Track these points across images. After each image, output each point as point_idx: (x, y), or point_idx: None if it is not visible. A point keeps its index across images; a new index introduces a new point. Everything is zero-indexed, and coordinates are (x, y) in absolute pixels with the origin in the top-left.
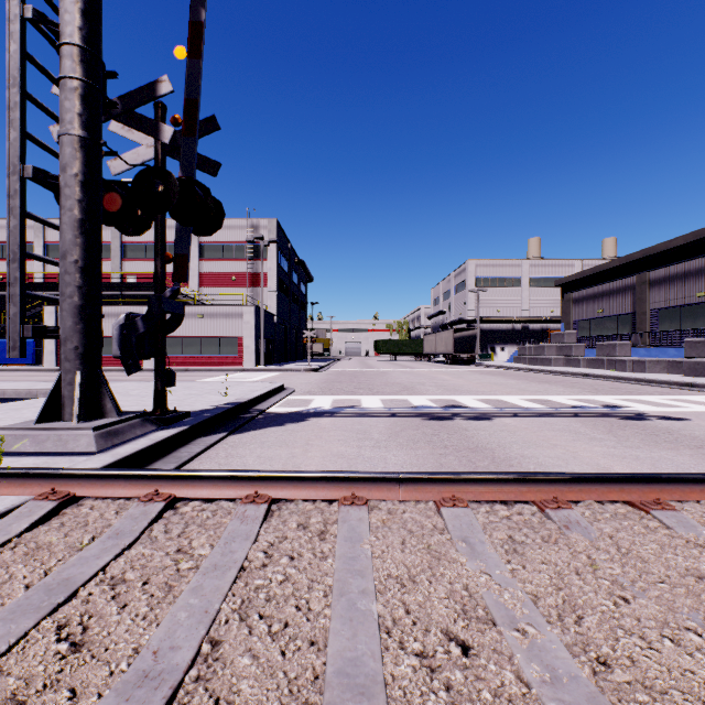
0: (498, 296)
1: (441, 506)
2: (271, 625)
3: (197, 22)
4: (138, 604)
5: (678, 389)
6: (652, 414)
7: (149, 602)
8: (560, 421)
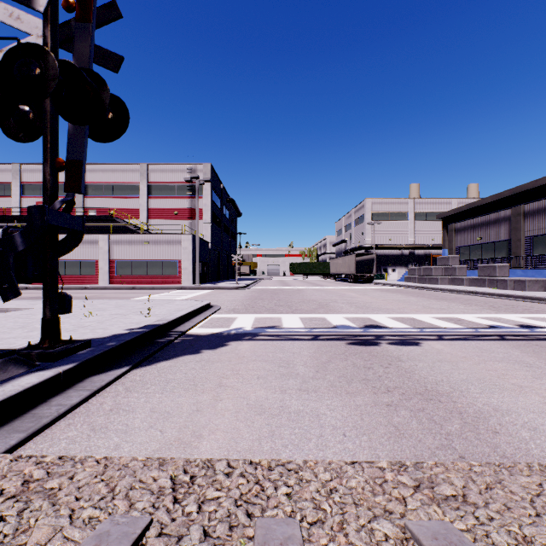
0: (390, 228)
1: None
2: None
3: None
4: None
5: None
6: None
7: None
8: (493, 346)
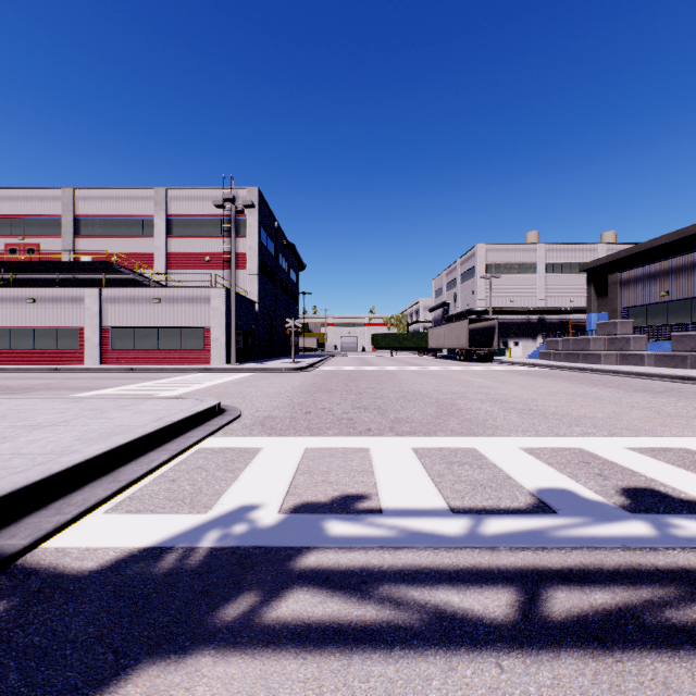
0: (511, 285)
1: None
2: None
3: None
4: None
5: None
6: None
7: None
8: None
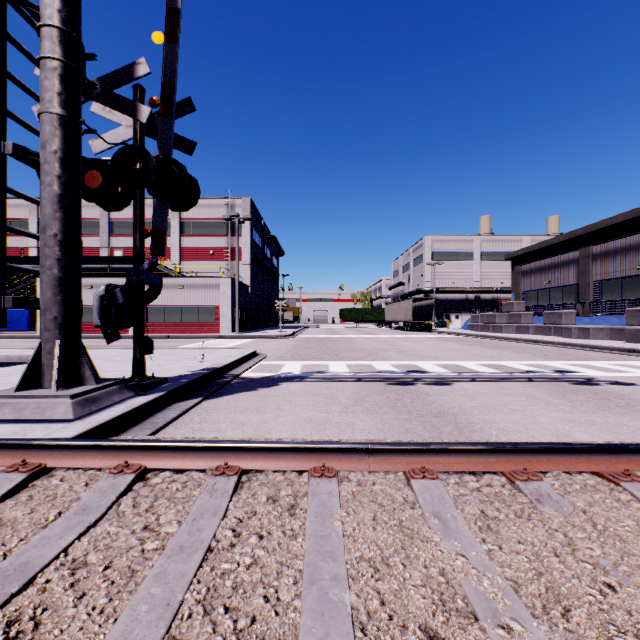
0: (453, 269)
1: (410, 477)
2: (237, 619)
3: (174, 9)
4: (96, 593)
5: (621, 354)
6: (601, 379)
7: (108, 591)
8: (515, 386)
